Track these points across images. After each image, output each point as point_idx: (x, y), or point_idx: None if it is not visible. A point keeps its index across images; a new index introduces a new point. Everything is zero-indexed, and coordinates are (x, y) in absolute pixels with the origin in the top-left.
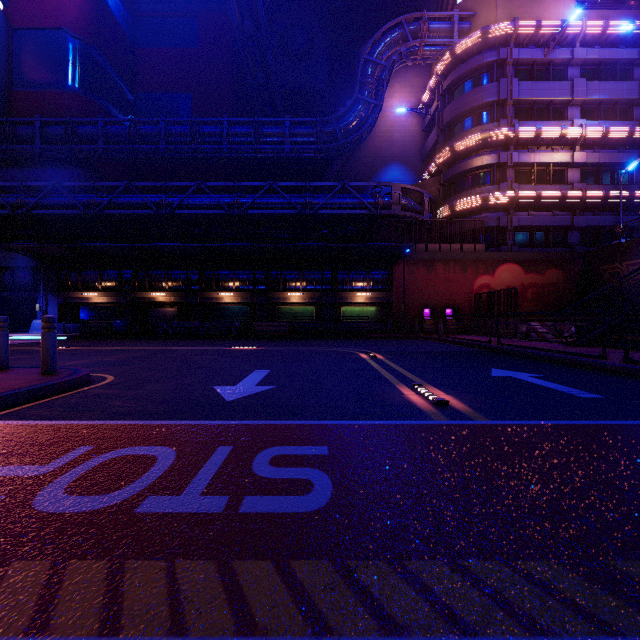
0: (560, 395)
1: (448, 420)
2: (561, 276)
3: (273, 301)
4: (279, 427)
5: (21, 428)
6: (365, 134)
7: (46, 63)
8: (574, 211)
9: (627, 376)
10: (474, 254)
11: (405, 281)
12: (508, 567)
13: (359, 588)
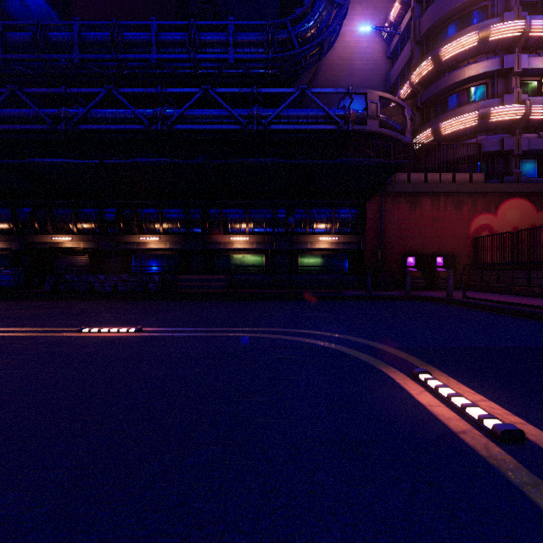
0: None
1: None
2: None
3: (211, 247)
4: None
5: None
6: (326, 44)
7: None
8: None
9: None
10: (471, 186)
11: (381, 221)
12: None
13: None
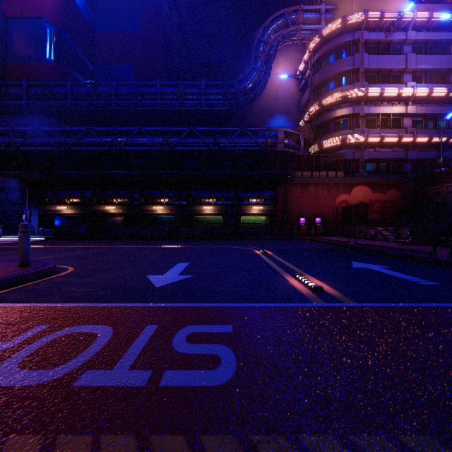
0: (406, 282)
1: (324, 303)
2: (398, 194)
3: (192, 212)
4: (195, 309)
5: None
6: (258, 93)
7: (30, 42)
8: (408, 148)
9: None
10: (336, 179)
11: (287, 198)
12: (391, 442)
13: None
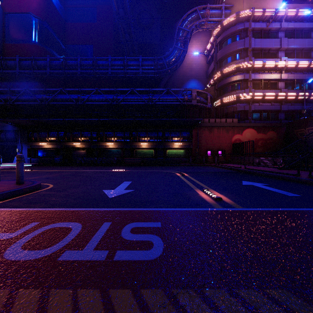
0: (278, 194)
1: (222, 208)
2: (275, 135)
3: (133, 147)
4: (135, 212)
5: (3, 212)
6: (178, 65)
7: (21, 30)
8: (281, 103)
9: (310, 185)
10: (232, 124)
11: (198, 137)
12: (261, 293)
13: (179, 306)
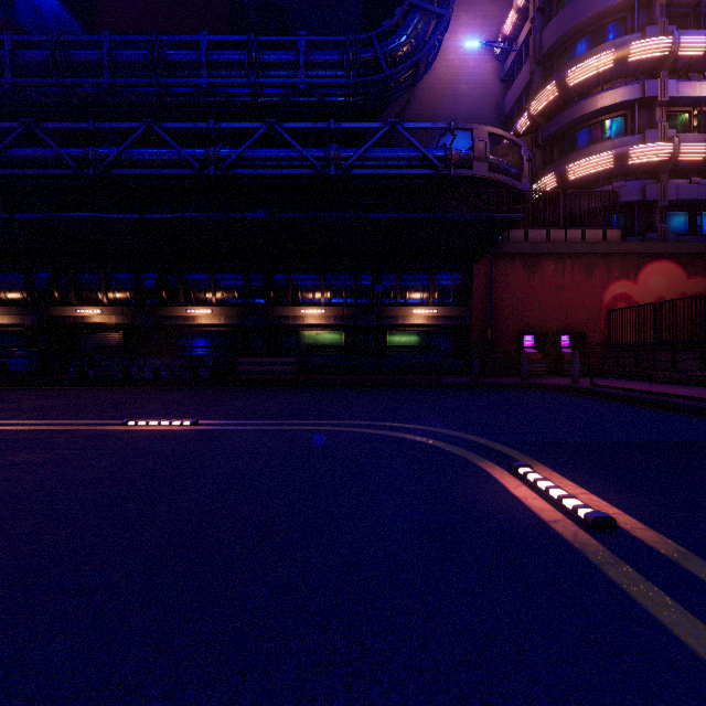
0: None
1: None
2: None
3: (277, 322)
4: None
5: None
6: (423, 65)
7: None
8: None
9: None
10: (605, 245)
11: (492, 289)
12: None
13: None
